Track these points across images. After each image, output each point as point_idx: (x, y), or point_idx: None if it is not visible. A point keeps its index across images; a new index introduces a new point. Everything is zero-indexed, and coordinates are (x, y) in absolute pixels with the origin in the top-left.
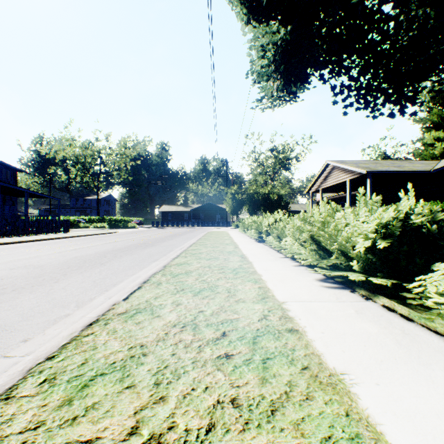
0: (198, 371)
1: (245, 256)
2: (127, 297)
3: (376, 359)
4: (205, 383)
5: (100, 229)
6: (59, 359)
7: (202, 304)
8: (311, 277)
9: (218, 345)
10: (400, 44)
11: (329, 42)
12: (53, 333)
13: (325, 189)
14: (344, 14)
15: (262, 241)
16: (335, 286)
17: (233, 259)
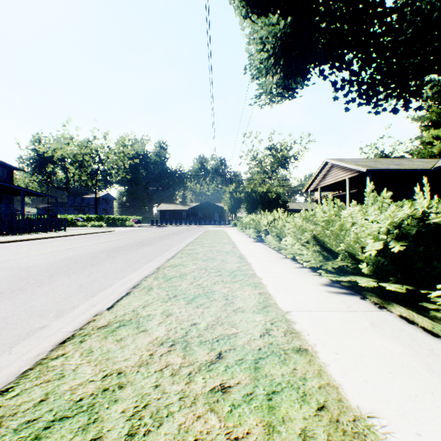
0: (186, 413)
1: (244, 256)
2: (113, 306)
3: (408, 392)
4: (194, 433)
5: (97, 228)
6: (13, 394)
7: (196, 314)
8: (316, 281)
9: (213, 371)
10: (404, 36)
11: (329, 37)
12: (21, 351)
13: (324, 187)
14: (345, 6)
15: (261, 240)
16: (343, 292)
17: (231, 260)
